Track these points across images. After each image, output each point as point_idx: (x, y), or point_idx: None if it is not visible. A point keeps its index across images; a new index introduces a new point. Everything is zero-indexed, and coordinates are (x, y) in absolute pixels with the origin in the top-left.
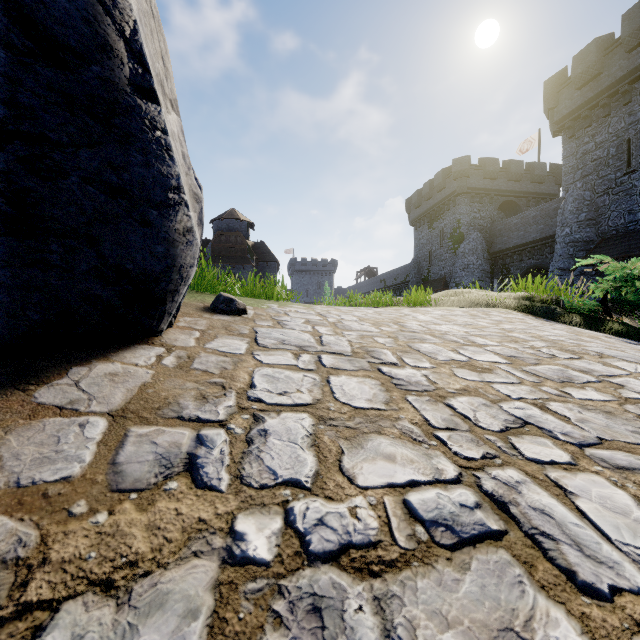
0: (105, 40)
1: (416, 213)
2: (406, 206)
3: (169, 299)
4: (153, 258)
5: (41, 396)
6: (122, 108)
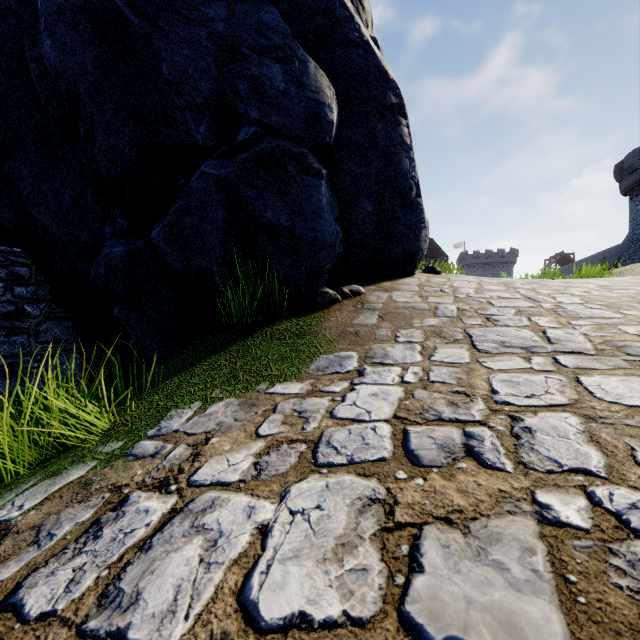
0: (411, 187)
1: (631, 179)
2: (615, 173)
3: (417, 262)
4: (415, 247)
5: (398, 282)
6: (413, 203)
